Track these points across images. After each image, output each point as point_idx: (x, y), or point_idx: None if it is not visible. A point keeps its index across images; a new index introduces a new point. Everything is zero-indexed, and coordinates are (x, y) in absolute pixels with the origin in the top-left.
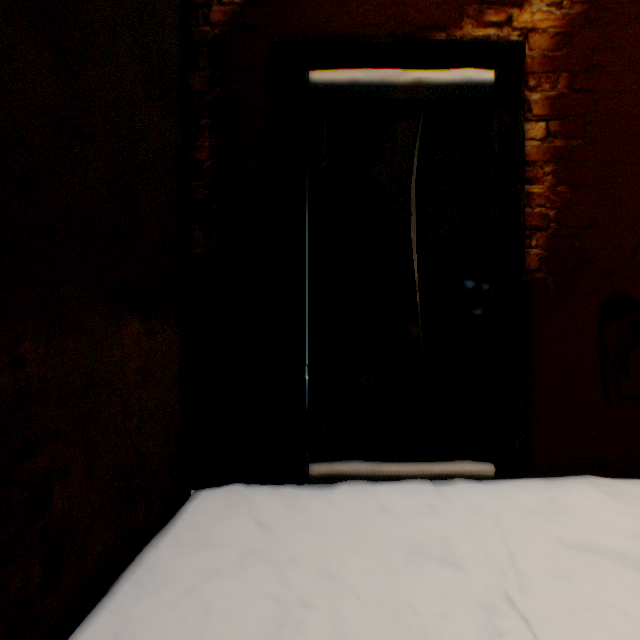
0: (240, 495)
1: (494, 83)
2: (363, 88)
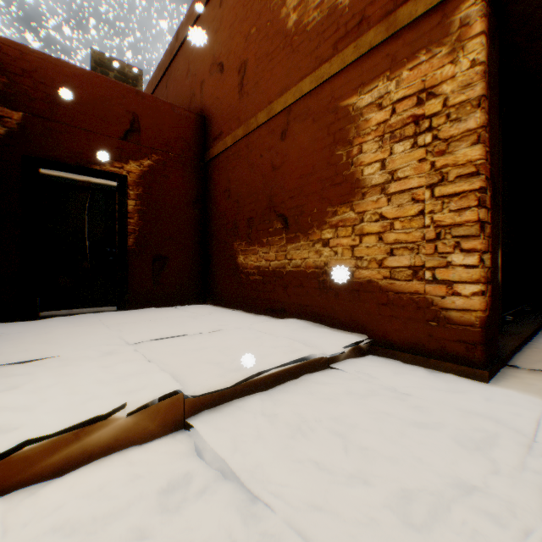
0: (8, 323)
1: (118, 186)
2: (66, 179)
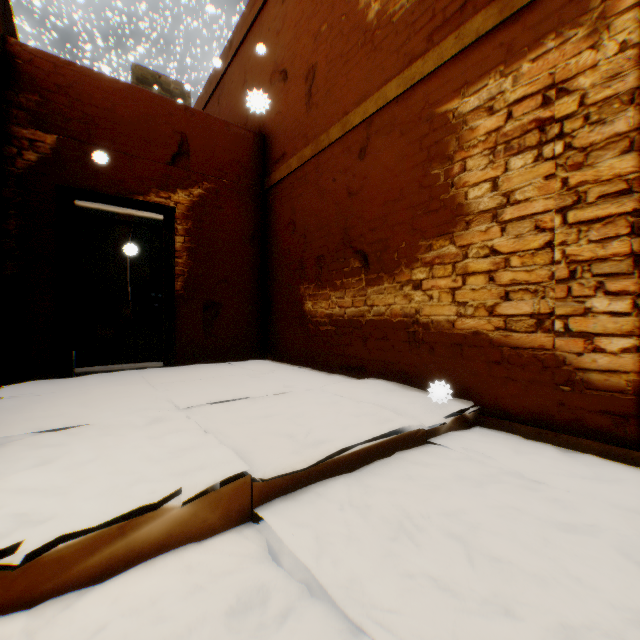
0: (40, 381)
1: (164, 219)
2: (105, 212)
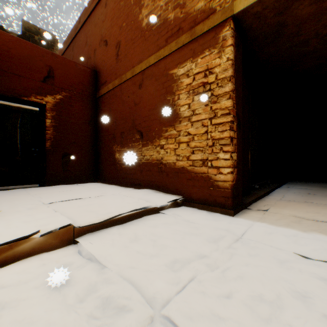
0: None
1: (40, 110)
2: (4, 105)
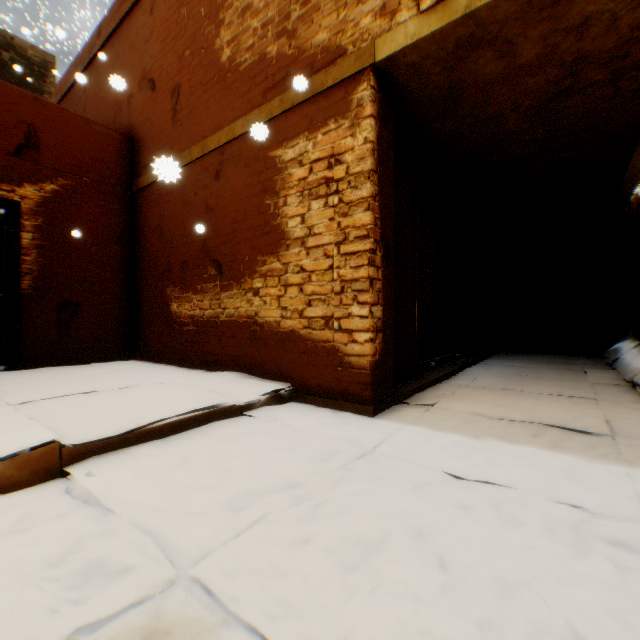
0: None
1: (8, 214)
2: None
